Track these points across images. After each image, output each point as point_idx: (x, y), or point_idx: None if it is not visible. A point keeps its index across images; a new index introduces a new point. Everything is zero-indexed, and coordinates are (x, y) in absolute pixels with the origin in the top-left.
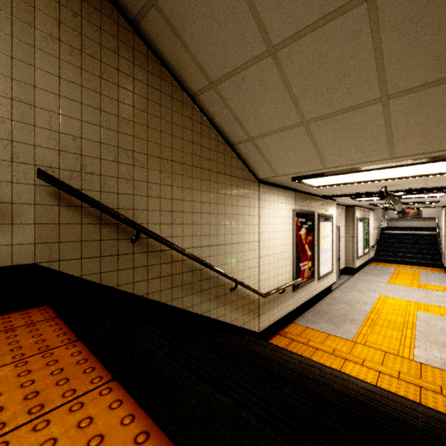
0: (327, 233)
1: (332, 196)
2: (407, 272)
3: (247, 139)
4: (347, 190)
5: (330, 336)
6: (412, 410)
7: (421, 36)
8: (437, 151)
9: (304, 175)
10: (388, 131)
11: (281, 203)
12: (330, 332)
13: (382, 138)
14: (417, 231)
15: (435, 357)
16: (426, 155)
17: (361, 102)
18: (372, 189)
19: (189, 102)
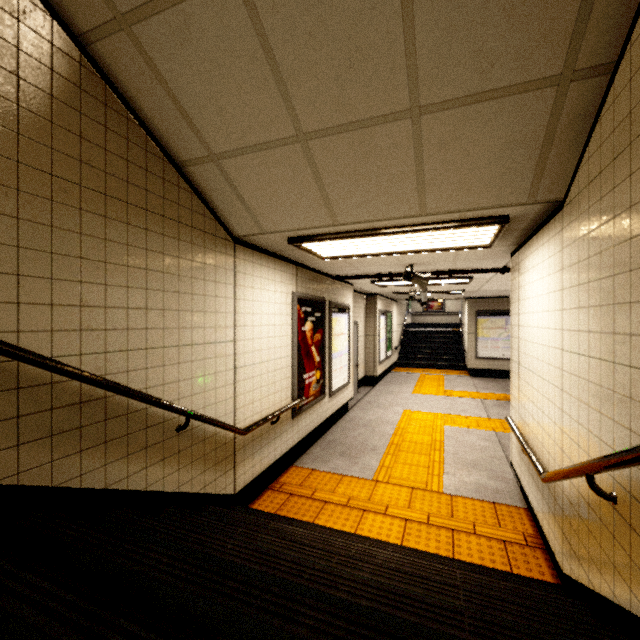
0: (342, 329)
1: (348, 276)
2: (432, 378)
3: (206, 157)
4: (366, 268)
5: (345, 478)
6: (452, 586)
7: (465, 6)
8: (474, 209)
9: (307, 236)
10: (419, 170)
11: (275, 280)
12: (345, 471)
13: (411, 180)
14: (441, 328)
15: (466, 484)
16: (462, 215)
17: (384, 113)
18: (396, 268)
19: (71, 50)
